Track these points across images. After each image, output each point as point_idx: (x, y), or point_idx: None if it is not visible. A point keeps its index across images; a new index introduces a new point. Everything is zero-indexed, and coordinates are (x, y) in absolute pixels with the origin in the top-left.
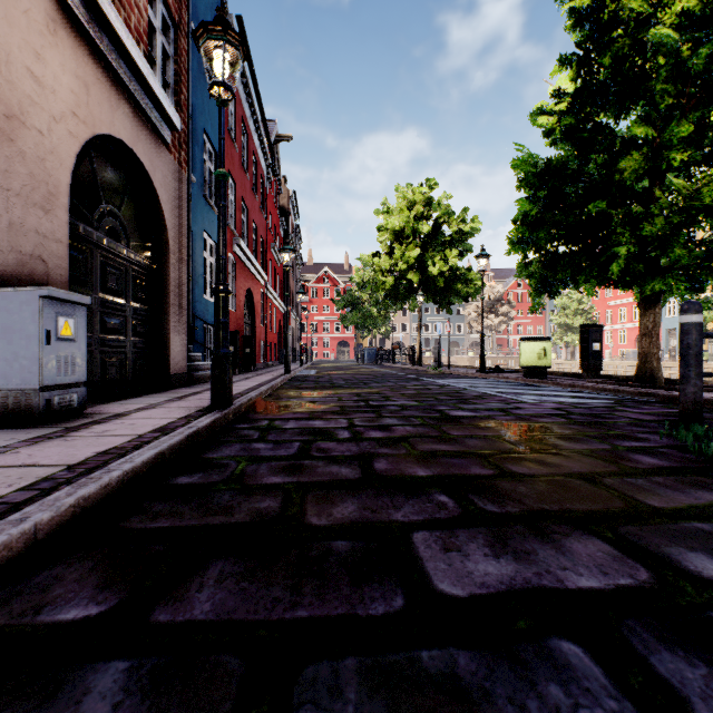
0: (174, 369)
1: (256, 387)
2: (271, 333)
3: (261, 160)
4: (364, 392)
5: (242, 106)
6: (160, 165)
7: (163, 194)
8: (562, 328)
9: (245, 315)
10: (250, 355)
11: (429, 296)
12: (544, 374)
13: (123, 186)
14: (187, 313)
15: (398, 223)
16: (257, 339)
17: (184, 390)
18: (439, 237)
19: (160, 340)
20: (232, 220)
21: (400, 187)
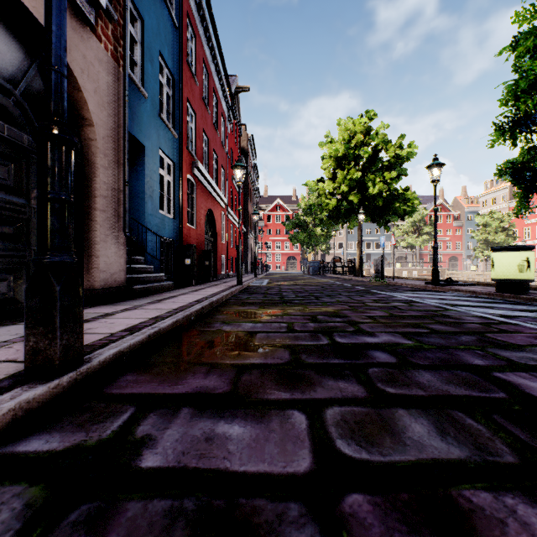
0: (105, 282)
1: (191, 304)
2: (232, 249)
3: (222, 102)
4: (320, 313)
5: (202, 47)
6: (81, 47)
7: (85, 81)
8: (482, 243)
9: (207, 233)
10: (208, 267)
11: (368, 215)
12: (525, 289)
13: (25, 61)
14: (124, 221)
15: (340, 150)
16: (219, 253)
17: (102, 309)
18: (377, 163)
19: (89, 250)
20: (192, 146)
21: (342, 121)
